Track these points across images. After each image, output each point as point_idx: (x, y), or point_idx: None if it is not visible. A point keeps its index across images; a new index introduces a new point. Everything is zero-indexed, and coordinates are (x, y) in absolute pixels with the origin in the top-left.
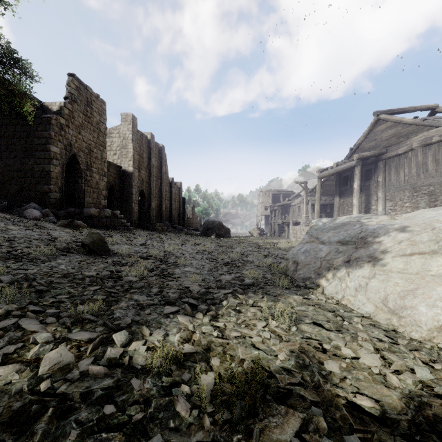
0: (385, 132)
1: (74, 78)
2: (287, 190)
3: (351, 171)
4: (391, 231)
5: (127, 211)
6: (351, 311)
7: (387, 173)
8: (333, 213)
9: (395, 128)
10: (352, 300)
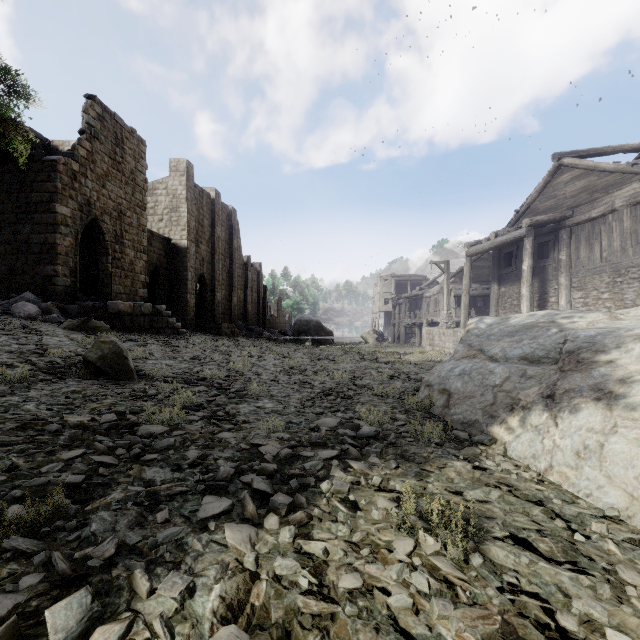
0: (570, 185)
1: (94, 102)
2: (417, 275)
3: (517, 245)
4: (632, 340)
5: (179, 306)
6: (575, 500)
7: (574, 248)
8: (486, 308)
9: (586, 178)
10: (572, 476)
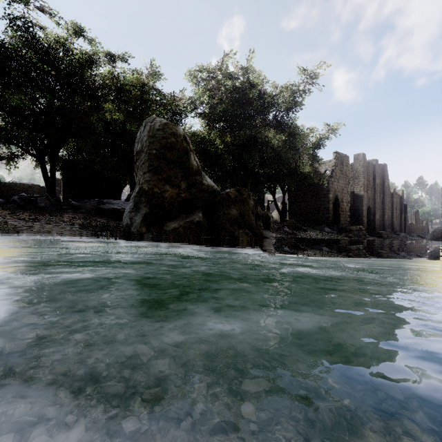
0: None
1: (336, 153)
2: None
3: None
4: None
5: (358, 223)
6: None
7: None
8: None
9: None
10: None
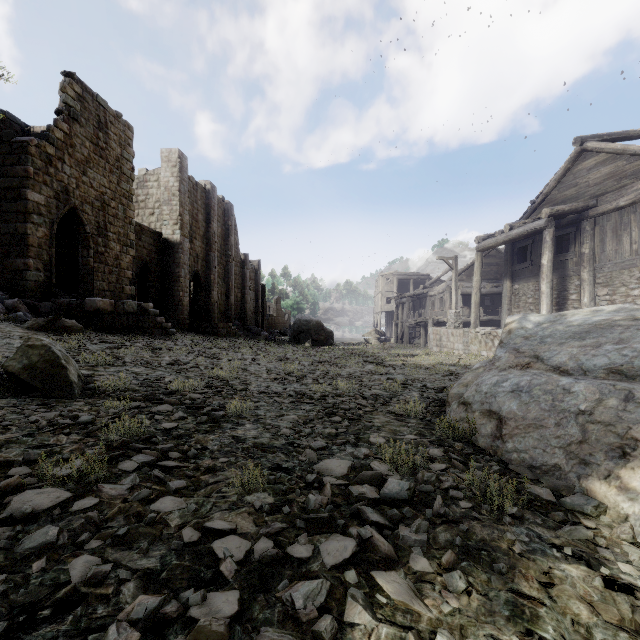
0: (593, 172)
1: (73, 80)
2: (420, 274)
3: (533, 239)
4: None
5: (171, 304)
6: None
7: (598, 240)
8: (495, 307)
9: (613, 163)
10: None
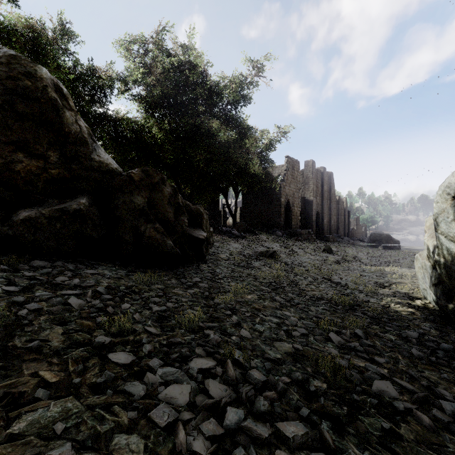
0: None
1: (288, 158)
2: None
3: None
4: None
5: (308, 227)
6: None
7: None
8: None
9: None
10: None
